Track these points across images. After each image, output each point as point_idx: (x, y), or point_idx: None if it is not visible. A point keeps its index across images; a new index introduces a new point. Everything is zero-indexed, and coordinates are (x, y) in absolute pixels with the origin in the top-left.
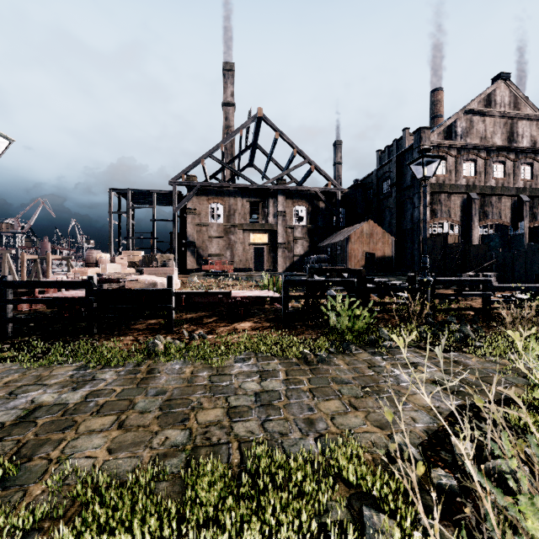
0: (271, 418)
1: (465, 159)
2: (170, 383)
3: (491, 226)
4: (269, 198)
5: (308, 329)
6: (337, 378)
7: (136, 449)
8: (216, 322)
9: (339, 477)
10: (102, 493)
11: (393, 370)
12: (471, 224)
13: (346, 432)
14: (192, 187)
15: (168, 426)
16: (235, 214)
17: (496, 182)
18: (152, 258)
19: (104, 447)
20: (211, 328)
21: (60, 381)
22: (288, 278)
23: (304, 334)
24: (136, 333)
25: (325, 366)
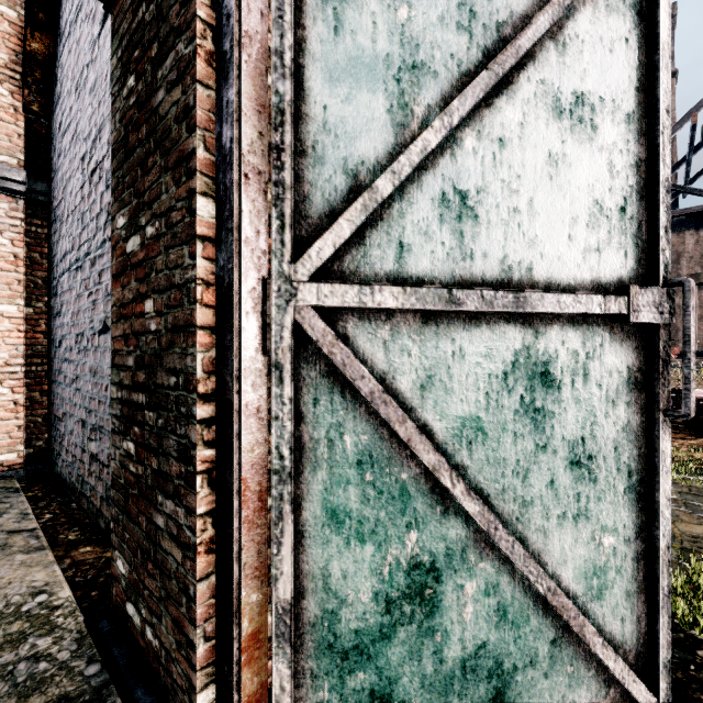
0: None
1: None
2: None
3: None
4: None
5: None
6: None
7: None
8: None
9: None
10: None
11: None
12: None
13: None
14: None
15: None
16: (679, 260)
17: None
18: None
19: None
20: None
21: None
22: None
23: None
24: None
25: None
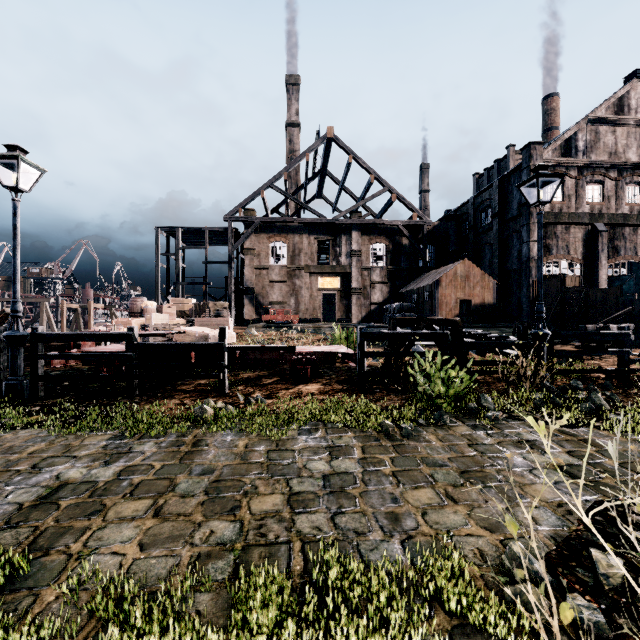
0: (344, 511)
1: (588, 181)
2: (219, 459)
3: (623, 264)
4: (341, 234)
5: (390, 394)
6: (428, 459)
7: (173, 545)
8: (276, 384)
9: (436, 599)
10: (128, 605)
11: (502, 449)
12: (596, 262)
13: (444, 536)
14: (250, 223)
15: (214, 516)
16: (300, 254)
17: (630, 209)
18: (203, 307)
19: (135, 541)
20: (271, 391)
21: (91, 452)
22: (364, 330)
23: (384, 400)
24: (182, 396)
25: (412, 442)
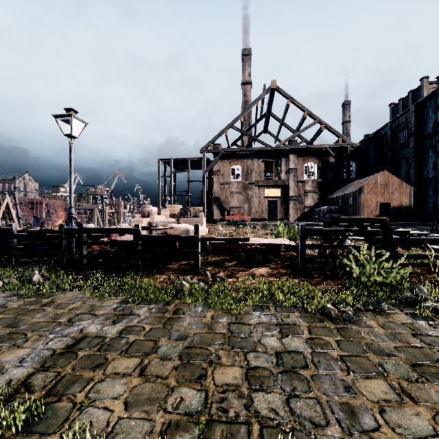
0: (298, 394)
1: None
2: (192, 327)
3: None
4: (282, 157)
5: (326, 279)
6: (373, 345)
7: (150, 408)
8: (235, 266)
9: None
10: None
11: None
12: None
13: None
14: (217, 153)
15: (184, 382)
16: (252, 173)
17: None
18: (186, 211)
19: (122, 398)
20: (231, 272)
21: (106, 312)
22: (305, 227)
23: (323, 284)
24: (169, 272)
25: (354, 327)
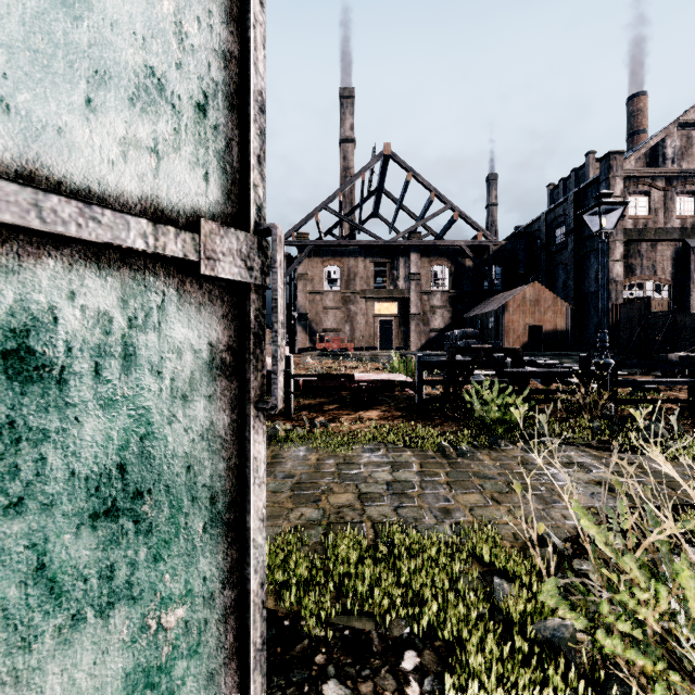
0: (404, 505)
1: (679, 192)
2: (297, 468)
3: None
4: (399, 257)
5: (448, 421)
6: (479, 473)
7: (275, 520)
8: (338, 410)
9: (474, 557)
10: None
11: (550, 468)
12: (688, 283)
13: (483, 518)
14: (303, 247)
15: (301, 505)
16: (356, 278)
17: None
18: None
19: None
20: (333, 416)
21: None
22: (423, 359)
23: (442, 426)
24: None
25: (466, 461)
